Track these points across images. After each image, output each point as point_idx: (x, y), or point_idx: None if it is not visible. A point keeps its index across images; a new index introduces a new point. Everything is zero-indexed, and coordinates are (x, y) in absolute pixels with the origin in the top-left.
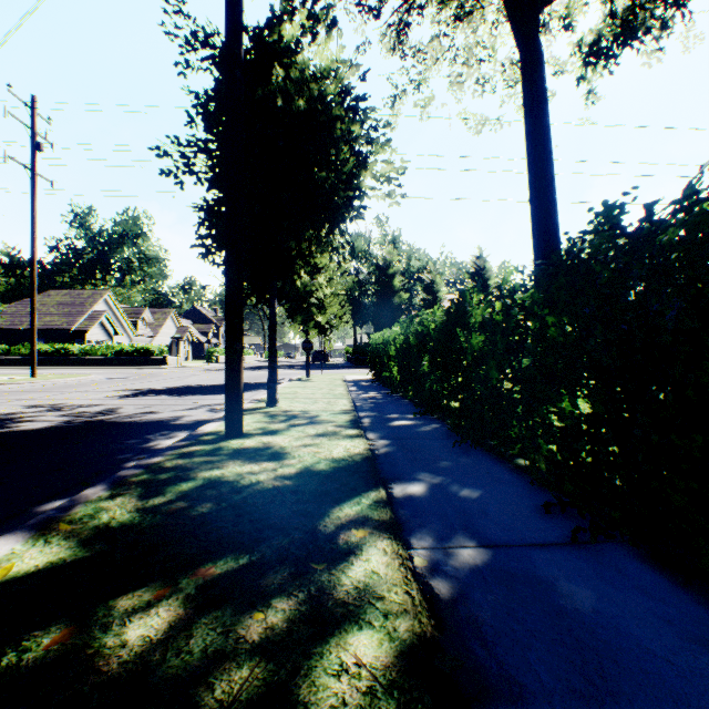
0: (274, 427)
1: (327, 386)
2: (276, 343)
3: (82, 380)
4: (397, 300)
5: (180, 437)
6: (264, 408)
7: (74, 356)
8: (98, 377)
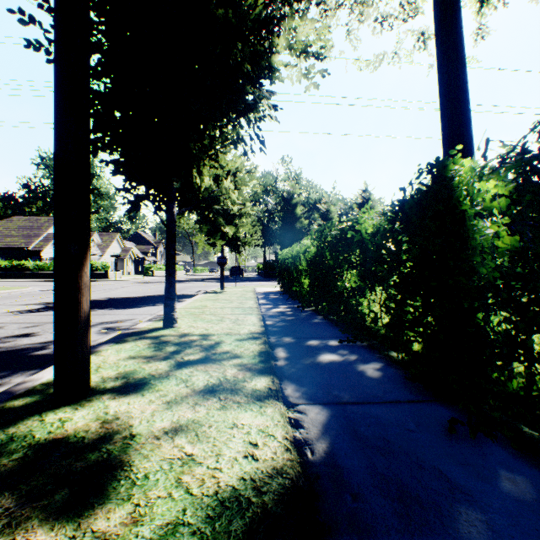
0: (149, 369)
1: (238, 298)
2: (174, 254)
3: (15, 292)
4: (298, 225)
5: (8, 385)
6: (158, 329)
7: (30, 270)
8: (34, 289)
